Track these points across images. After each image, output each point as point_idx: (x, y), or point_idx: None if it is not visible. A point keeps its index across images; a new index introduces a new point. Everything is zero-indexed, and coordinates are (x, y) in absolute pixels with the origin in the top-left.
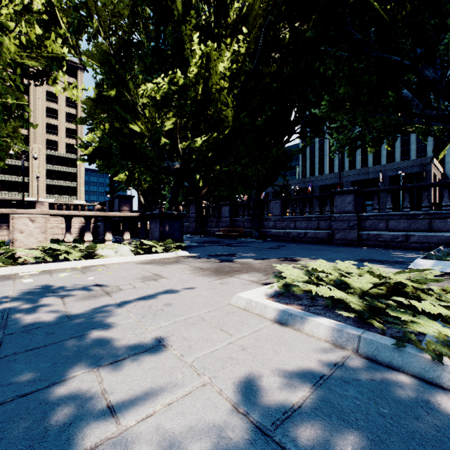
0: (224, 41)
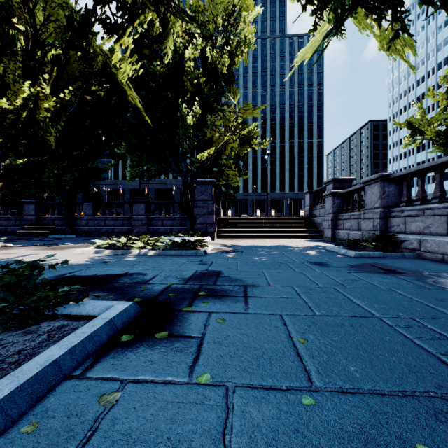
0: (42, 73)
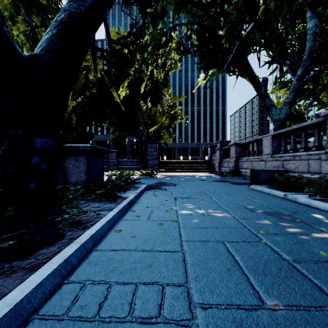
0: None
